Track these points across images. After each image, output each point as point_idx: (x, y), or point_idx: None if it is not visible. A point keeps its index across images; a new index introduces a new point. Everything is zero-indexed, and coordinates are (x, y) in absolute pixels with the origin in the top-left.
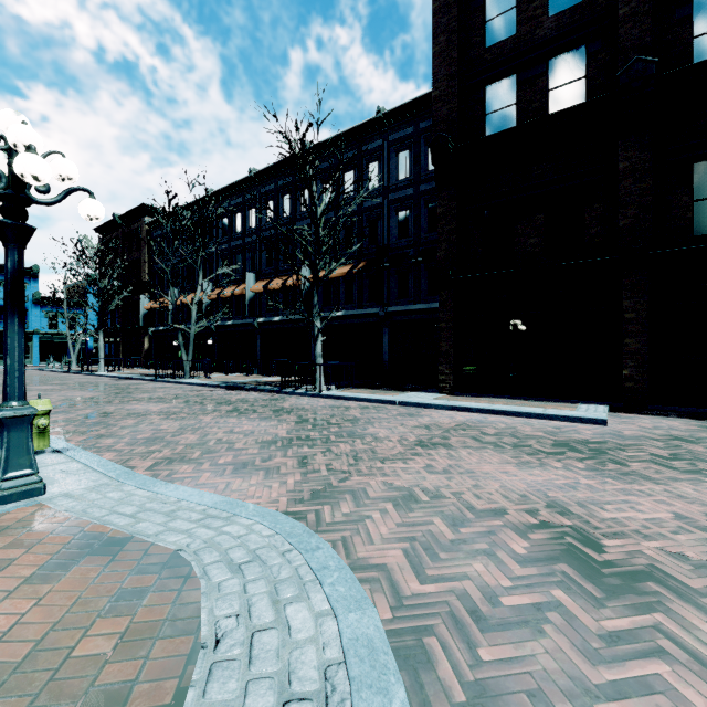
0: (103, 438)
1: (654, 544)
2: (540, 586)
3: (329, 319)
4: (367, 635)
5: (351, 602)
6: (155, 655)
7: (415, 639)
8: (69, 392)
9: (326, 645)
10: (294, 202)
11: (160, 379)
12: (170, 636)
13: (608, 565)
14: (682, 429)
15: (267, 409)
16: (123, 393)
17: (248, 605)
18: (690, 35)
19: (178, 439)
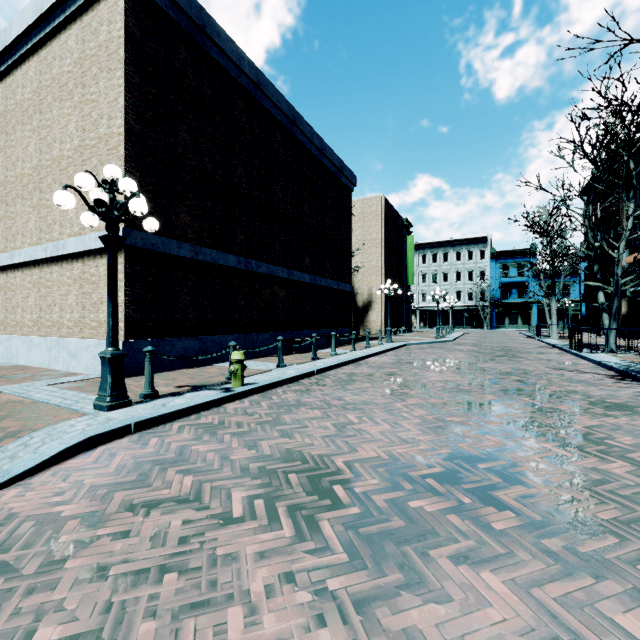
0: (299, 392)
1: None
2: None
3: None
4: None
5: None
6: None
7: None
8: (454, 353)
9: None
10: None
11: (570, 350)
12: None
13: None
14: None
15: (525, 416)
16: (481, 360)
17: None
18: None
19: (301, 411)
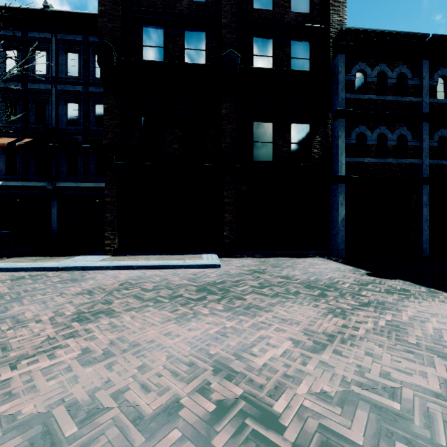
0: None
1: (303, 387)
2: None
3: None
4: None
5: None
6: None
7: None
8: None
9: None
10: None
11: None
12: None
13: None
14: (253, 264)
15: None
16: None
17: None
18: (252, 53)
19: None
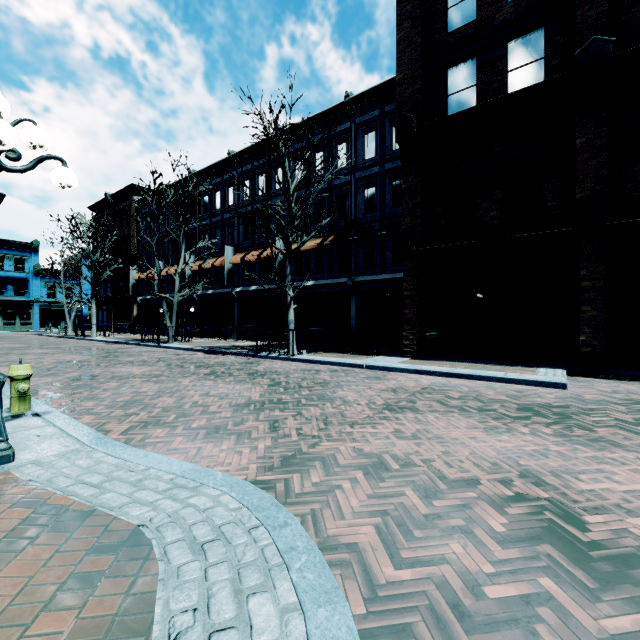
0: (85, 400)
1: (639, 520)
2: (525, 572)
3: (301, 289)
4: (338, 639)
5: (321, 594)
6: None
7: None
8: (61, 356)
9: None
10: (269, 181)
11: (146, 343)
12: (119, 636)
13: (594, 546)
14: None
15: (243, 372)
16: (110, 357)
17: (207, 597)
18: None
19: (156, 401)
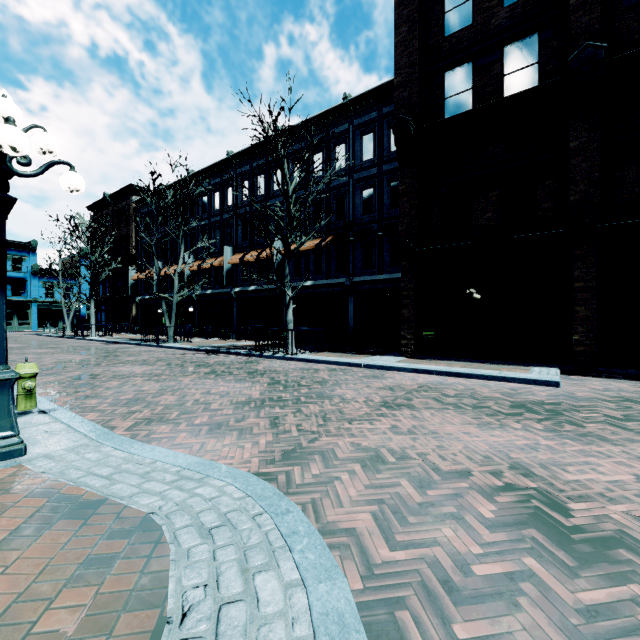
0: (88, 398)
1: (620, 507)
2: (511, 553)
3: (300, 289)
4: (337, 610)
5: (321, 571)
6: (118, 631)
7: (387, 612)
8: (61, 355)
9: (295, 621)
10: (267, 182)
11: (145, 343)
12: (136, 609)
13: (576, 530)
14: (631, 390)
15: (242, 371)
16: (110, 356)
17: (216, 574)
18: (637, 23)
19: (158, 399)
